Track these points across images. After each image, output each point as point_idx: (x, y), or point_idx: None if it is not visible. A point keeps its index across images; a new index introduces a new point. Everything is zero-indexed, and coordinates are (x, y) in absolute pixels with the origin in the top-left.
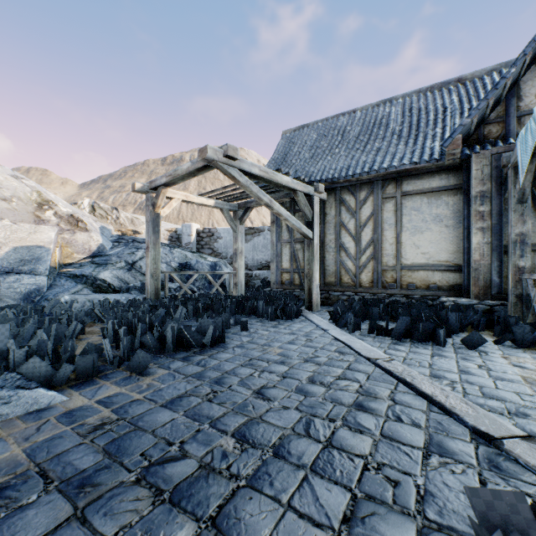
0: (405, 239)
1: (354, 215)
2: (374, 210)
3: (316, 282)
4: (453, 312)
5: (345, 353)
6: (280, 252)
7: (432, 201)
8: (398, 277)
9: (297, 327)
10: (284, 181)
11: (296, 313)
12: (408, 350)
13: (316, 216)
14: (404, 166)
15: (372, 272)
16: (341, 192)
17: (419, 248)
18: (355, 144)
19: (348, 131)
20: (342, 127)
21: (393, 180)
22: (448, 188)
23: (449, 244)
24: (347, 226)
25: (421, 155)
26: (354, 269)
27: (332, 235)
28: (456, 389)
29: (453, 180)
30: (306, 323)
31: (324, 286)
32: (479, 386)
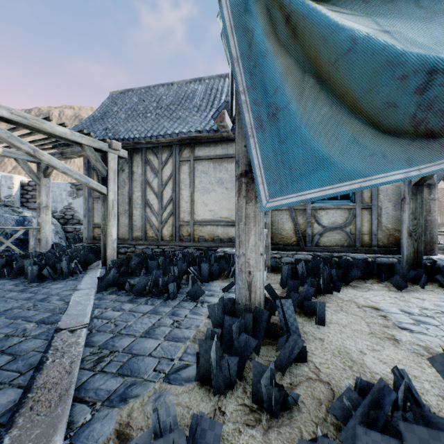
0: (197, 198)
1: (157, 175)
2: (173, 171)
3: (112, 237)
4: (205, 263)
5: (44, 323)
6: (91, 207)
7: (217, 166)
8: (191, 231)
9: (53, 288)
10: (58, 131)
11: (73, 271)
12: (130, 309)
13: (112, 172)
14: (191, 133)
15: (172, 227)
16: (147, 152)
17: (207, 206)
18: (164, 111)
19: (163, 100)
20: (160, 96)
21: (188, 145)
22: (227, 156)
23: (228, 203)
24: (151, 184)
25: (206, 125)
26: (158, 224)
27: (139, 192)
28: (99, 364)
29: (231, 150)
30: (72, 282)
31: (132, 240)
32: (133, 355)
